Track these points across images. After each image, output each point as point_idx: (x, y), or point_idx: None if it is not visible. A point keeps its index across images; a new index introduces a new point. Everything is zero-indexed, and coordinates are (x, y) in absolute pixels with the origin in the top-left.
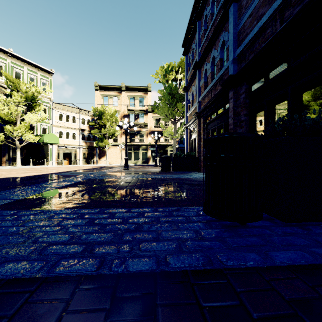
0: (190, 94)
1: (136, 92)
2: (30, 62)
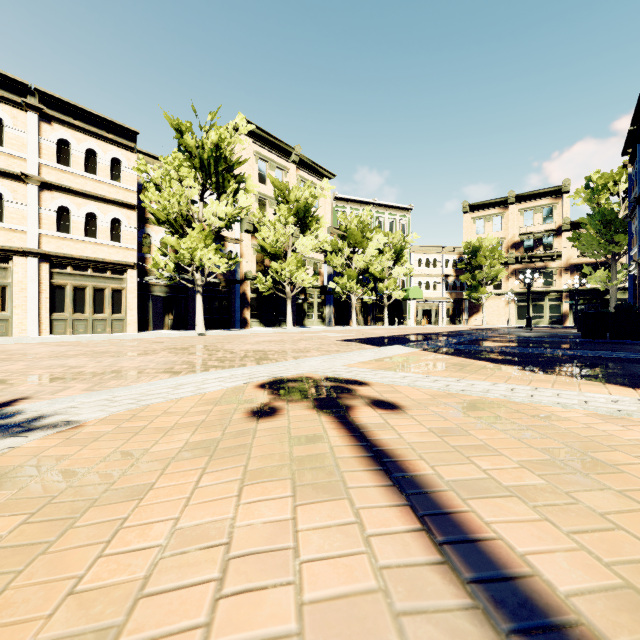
0: (633, 227)
1: (537, 201)
2: (391, 205)
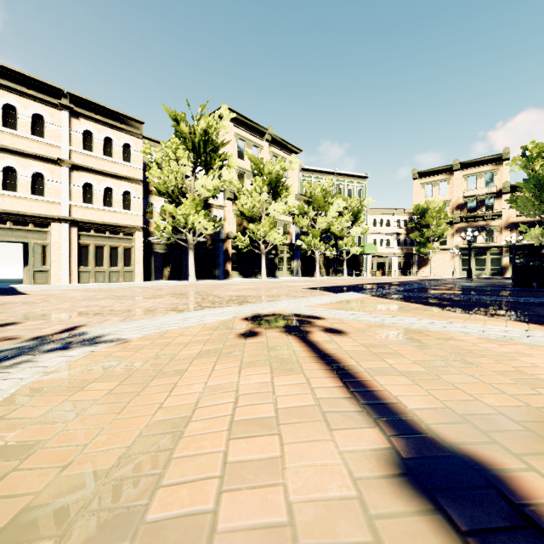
0: None
1: (479, 167)
2: (349, 174)
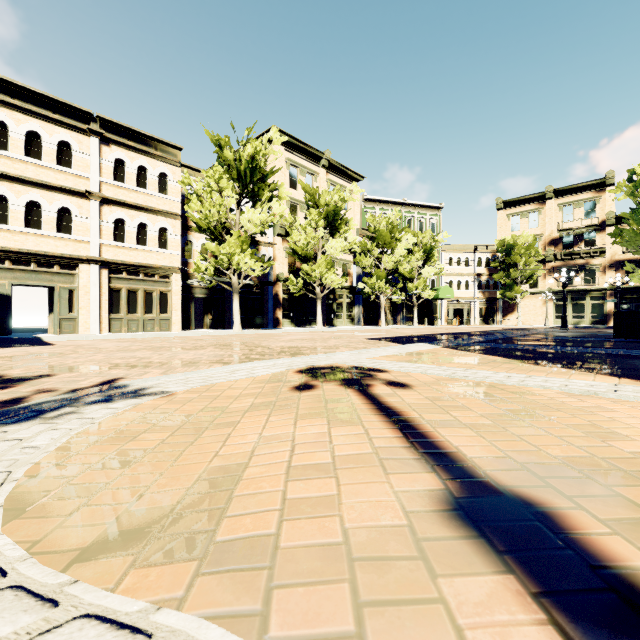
0: None
1: (577, 195)
2: (420, 205)
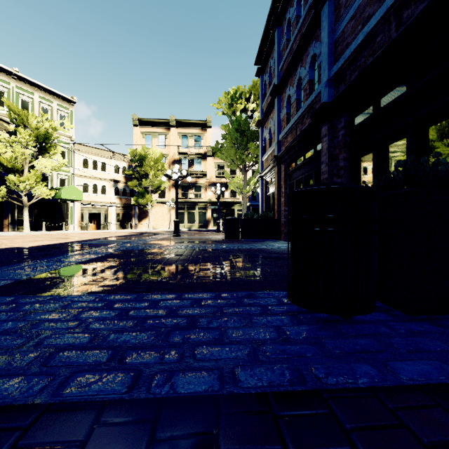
0: (266, 131)
1: (191, 129)
2: (42, 87)
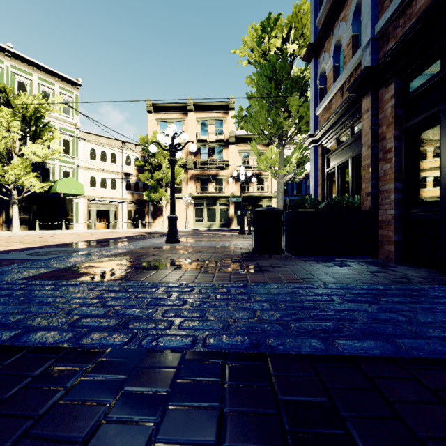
0: (326, 57)
1: (211, 112)
2: (42, 66)
